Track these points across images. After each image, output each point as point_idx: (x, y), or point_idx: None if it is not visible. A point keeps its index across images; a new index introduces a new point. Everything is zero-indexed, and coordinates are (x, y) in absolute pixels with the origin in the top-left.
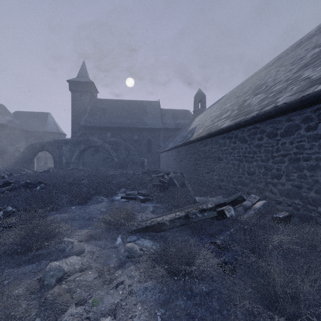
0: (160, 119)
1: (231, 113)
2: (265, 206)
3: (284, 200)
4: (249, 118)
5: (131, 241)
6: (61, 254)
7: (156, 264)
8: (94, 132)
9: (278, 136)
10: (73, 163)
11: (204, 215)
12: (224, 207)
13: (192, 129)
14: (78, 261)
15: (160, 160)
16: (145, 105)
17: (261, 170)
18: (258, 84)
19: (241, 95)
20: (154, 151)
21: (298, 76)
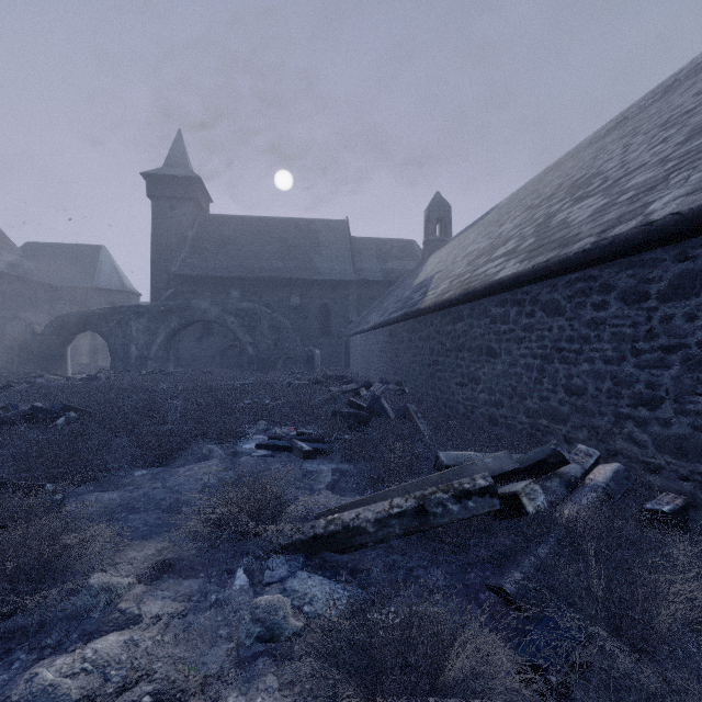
0: (349, 261)
1: (520, 244)
2: (619, 479)
3: (669, 465)
4: (570, 255)
5: (274, 581)
6: (76, 627)
7: (339, 680)
8: (202, 290)
9: (650, 299)
10: (154, 358)
11: (468, 507)
12: (520, 487)
13: (422, 283)
14: (119, 654)
15: (350, 352)
16: (317, 228)
17: (603, 385)
18: (580, 177)
19: (537, 204)
20: (336, 332)
21: (694, 150)
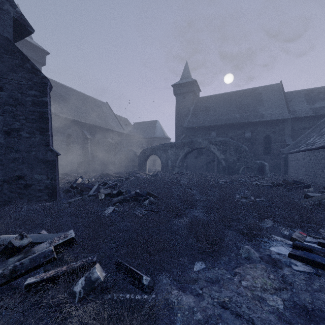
0: (284, 106)
1: None
2: None
3: None
4: None
5: None
6: None
7: None
8: (197, 133)
9: None
10: (177, 166)
11: None
12: None
13: None
14: None
15: (289, 164)
16: (259, 92)
17: None
18: None
19: None
20: (275, 151)
21: None
